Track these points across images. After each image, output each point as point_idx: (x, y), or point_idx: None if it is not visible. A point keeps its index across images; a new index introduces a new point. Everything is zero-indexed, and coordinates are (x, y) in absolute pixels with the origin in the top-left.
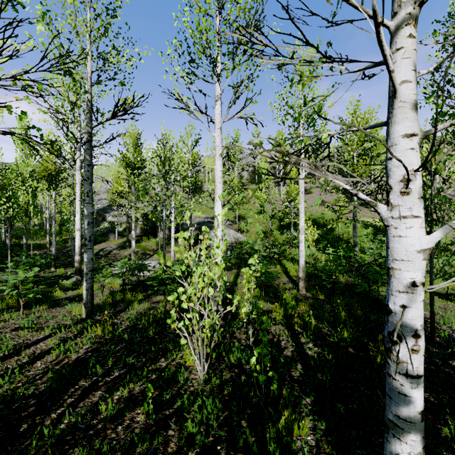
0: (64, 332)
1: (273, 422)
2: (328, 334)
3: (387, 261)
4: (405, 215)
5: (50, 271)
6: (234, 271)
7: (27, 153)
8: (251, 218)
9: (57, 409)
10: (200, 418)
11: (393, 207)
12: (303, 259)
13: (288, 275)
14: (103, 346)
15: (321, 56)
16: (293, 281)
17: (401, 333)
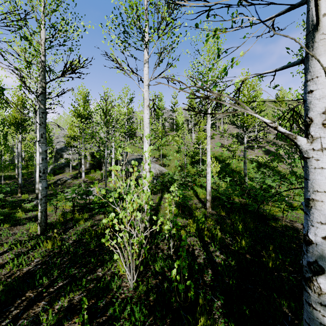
0: (19, 247)
1: (191, 325)
2: (230, 243)
3: (307, 193)
4: None
5: (17, 196)
6: (158, 195)
7: None
8: (171, 156)
9: (2, 322)
10: (129, 325)
11: (314, 139)
12: (209, 186)
13: (198, 197)
14: (51, 259)
15: None
16: (202, 202)
17: (323, 265)
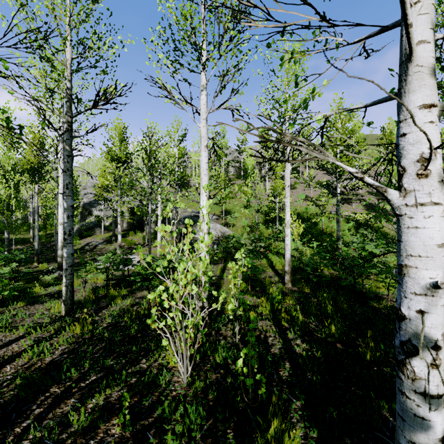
0: (39, 332)
1: (261, 431)
2: (315, 329)
3: (399, 258)
4: (423, 201)
5: (32, 266)
6: (220, 265)
7: (9, 145)
8: (237, 213)
9: (22, 422)
10: (182, 428)
11: (407, 192)
12: (289, 253)
13: (274, 269)
14: (81, 347)
15: (319, 19)
16: (279, 275)
17: (418, 344)
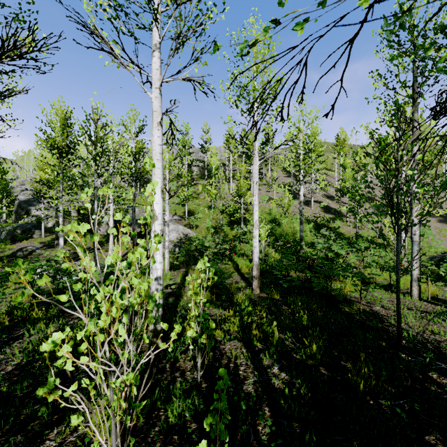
0: None
1: None
2: (292, 348)
3: None
4: None
5: None
6: (182, 270)
7: None
8: (201, 213)
9: None
10: None
11: None
12: (257, 256)
13: (240, 272)
14: None
15: None
16: (246, 279)
17: None
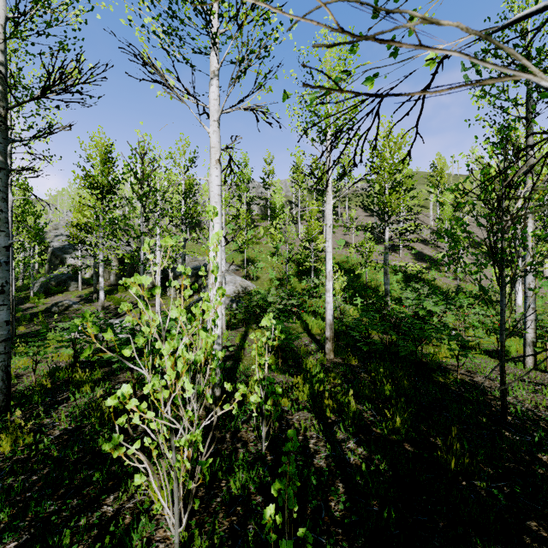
0: None
1: None
2: (372, 421)
3: None
4: None
5: None
6: (240, 329)
7: None
8: (262, 262)
9: None
10: None
11: None
12: (330, 314)
13: (310, 333)
14: (4, 478)
15: None
16: (317, 342)
17: None
